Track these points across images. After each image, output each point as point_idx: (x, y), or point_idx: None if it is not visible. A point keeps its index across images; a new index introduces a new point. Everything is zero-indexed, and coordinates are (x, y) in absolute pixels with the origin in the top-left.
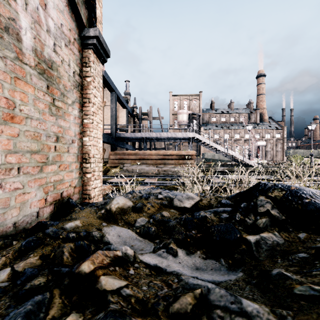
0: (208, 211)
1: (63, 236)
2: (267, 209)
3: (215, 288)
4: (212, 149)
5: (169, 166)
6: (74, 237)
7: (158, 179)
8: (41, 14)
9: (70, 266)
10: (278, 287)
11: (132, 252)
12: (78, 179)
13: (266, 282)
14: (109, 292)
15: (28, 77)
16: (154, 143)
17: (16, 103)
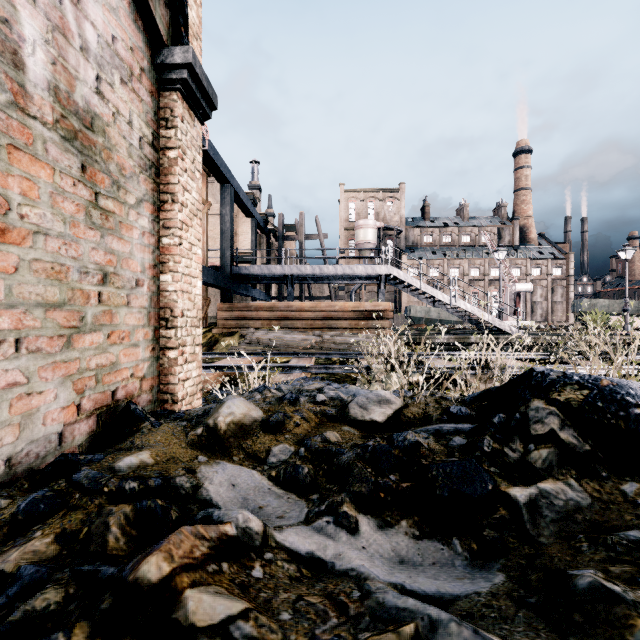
0: (422, 431)
1: (111, 489)
2: (550, 429)
3: (447, 621)
4: (425, 299)
5: (338, 334)
6: (134, 490)
7: (316, 360)
8: (69, 14)
9: (122, 558)
10: (596, 622)
11: (259, 526)
12: (149, 361)
13: (565, 607)
14: (203, 631)
15: (38, 146)
16: (309, 286)
17: (12, 201)
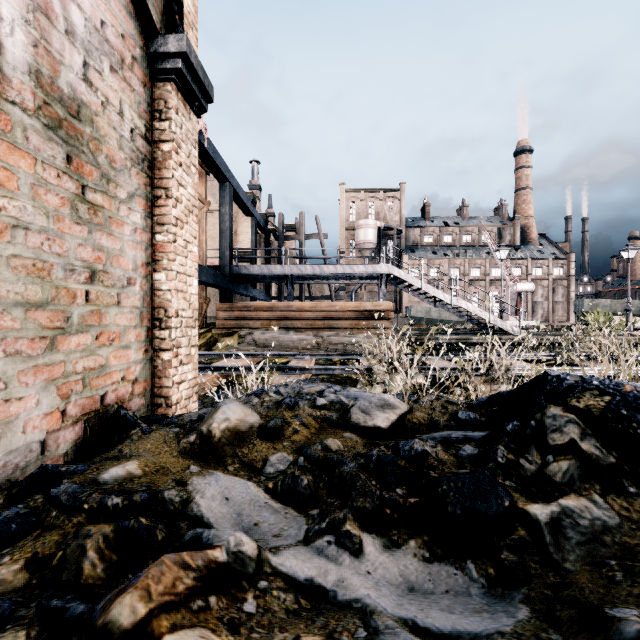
0: (429, 438)
1: (92, 505)
2: (570, 439)
3: None
4: (426, 299)
5: (339, 334)
6: (117, 506)
7: (316, 361)
8: None
9: (99, 588)
10: None
11: (253, 549)
12: (142, 363)
13: None
14: None
15: (18, 134)
16: (309, 286)
17: None
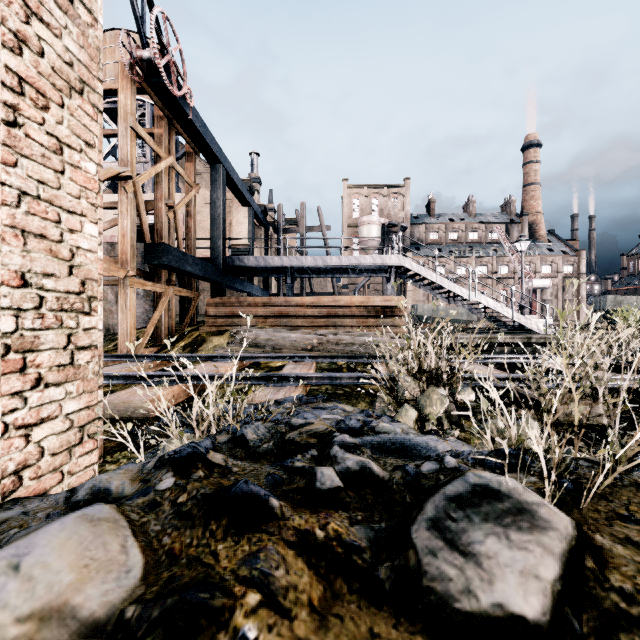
0: None
1: None
2: None
3: None
4: (439, 295)
5: (344, 332)
6: None
7: (318, 364)
8: None
9: None
10: None
11: None
12: None
13: None
14: None
15: None
16: (311, 282)
17: None
